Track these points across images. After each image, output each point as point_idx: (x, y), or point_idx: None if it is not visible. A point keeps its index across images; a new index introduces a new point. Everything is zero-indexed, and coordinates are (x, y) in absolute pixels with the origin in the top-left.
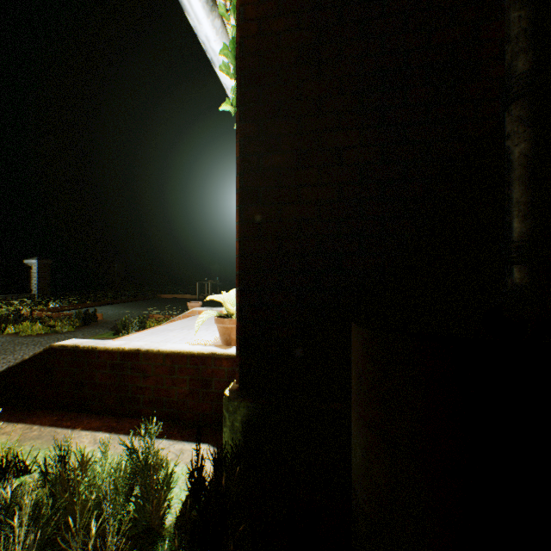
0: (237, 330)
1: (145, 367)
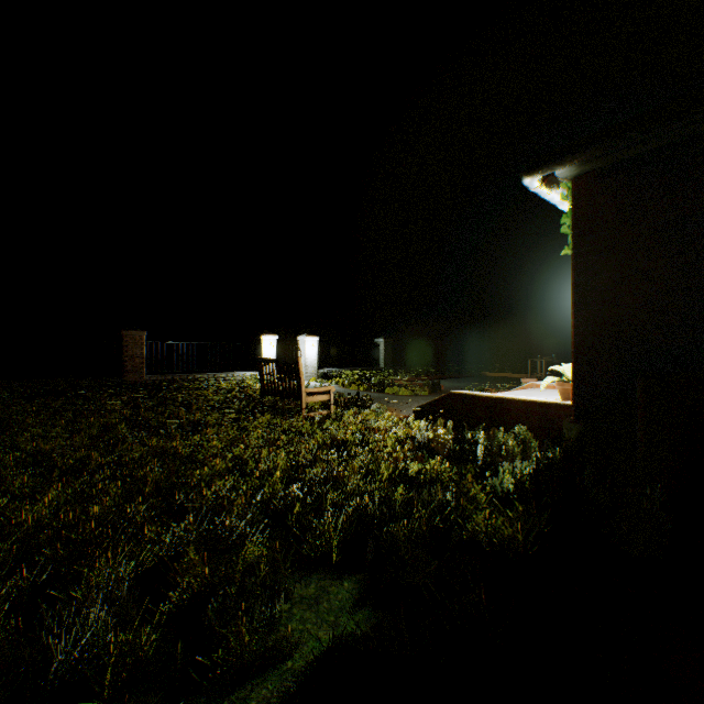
0: (571, 384)
1: (507, 408)
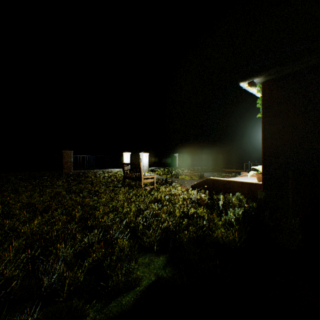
0: (261, 174)
1: (233, 185)
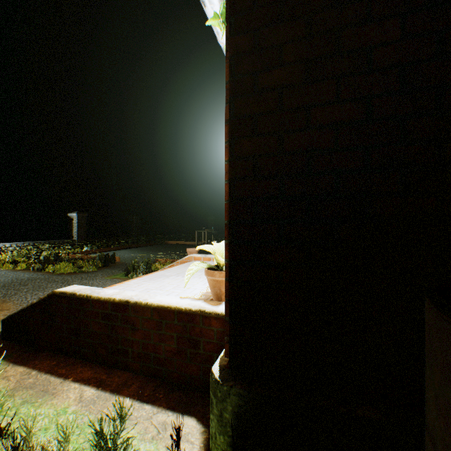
0: (226, 291)
1: (134, 319)
